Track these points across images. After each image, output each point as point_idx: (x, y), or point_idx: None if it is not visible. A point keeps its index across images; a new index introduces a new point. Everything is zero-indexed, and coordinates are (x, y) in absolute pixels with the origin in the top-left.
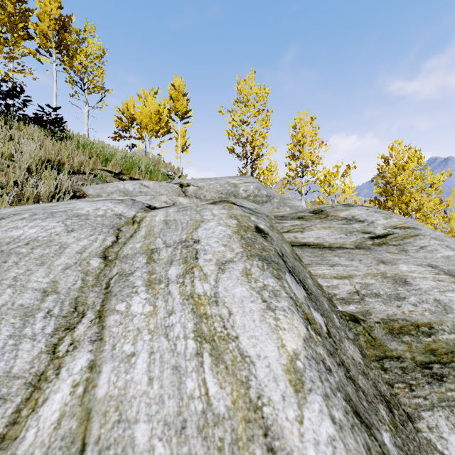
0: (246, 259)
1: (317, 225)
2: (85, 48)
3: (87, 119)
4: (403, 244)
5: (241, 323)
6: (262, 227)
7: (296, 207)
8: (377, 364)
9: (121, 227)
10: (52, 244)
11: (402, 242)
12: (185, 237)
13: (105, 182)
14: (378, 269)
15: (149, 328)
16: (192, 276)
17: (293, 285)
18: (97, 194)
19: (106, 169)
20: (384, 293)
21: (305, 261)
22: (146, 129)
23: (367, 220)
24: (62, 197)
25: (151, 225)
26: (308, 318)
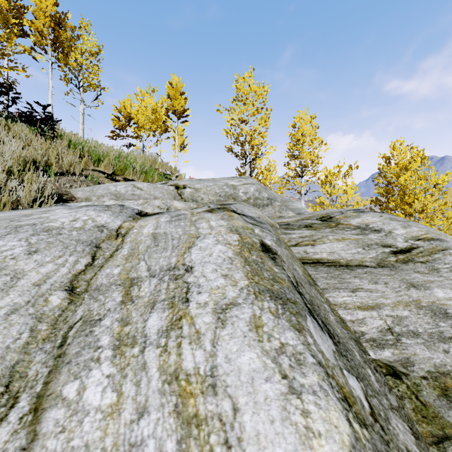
0: (253, 299)
1: (329, 237)
2: (80, 45)
3: (83, 118)
4: (432, 261)
5: (253, 431)
6: (269, 244)
7: (299, 210)
8: (436, 450)
9: (101, 243)
10: (3, 273)
11: (430, 258)
12: (175, 262)
13: (97, 183)
14: (409, 295)
15: (104, 447)
16: (179, 335)
17: (317, 336)
18: (86, 197)
19: (99, 169)
20: (424, 330)
21: (320, 284)
22: (143, 128)
23: (384, 229)
24: (45, 201)
25: (136, 241)
26: (346, 394)
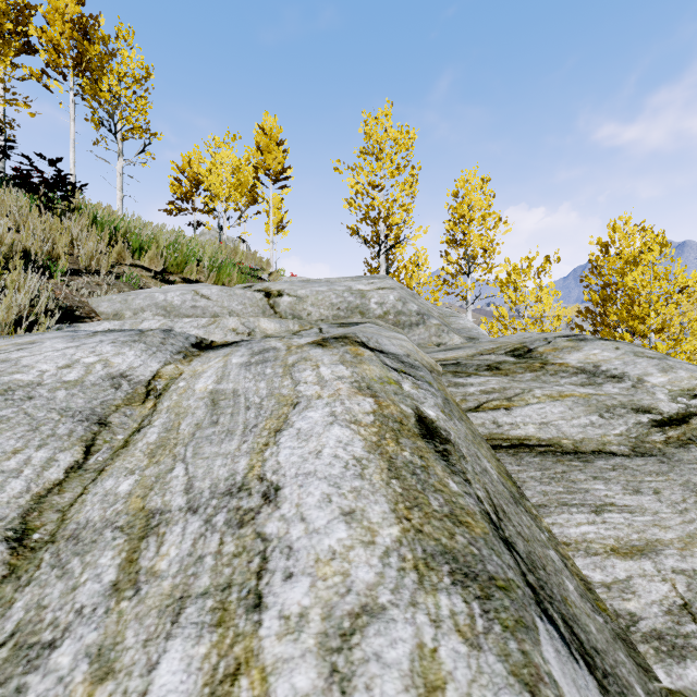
0: (415, 588)
1: (535, 391)
2: (117, 65)
3: (121, 181)
4: None
5: None
6: (432, 416)
7: (468, 330)
8: None
9: (111, 414)
10: None
11: None
12: (245, 470)
13: (136, 288)
14: None
15: None
16: None
17: (570, 686)
18: (114, 312)
19: (141, 264)
20: None
21: (531, 495)
22: (217, 198)
23: (628, 374)
24: (40, 321)
25: (178, 409)
26: None
